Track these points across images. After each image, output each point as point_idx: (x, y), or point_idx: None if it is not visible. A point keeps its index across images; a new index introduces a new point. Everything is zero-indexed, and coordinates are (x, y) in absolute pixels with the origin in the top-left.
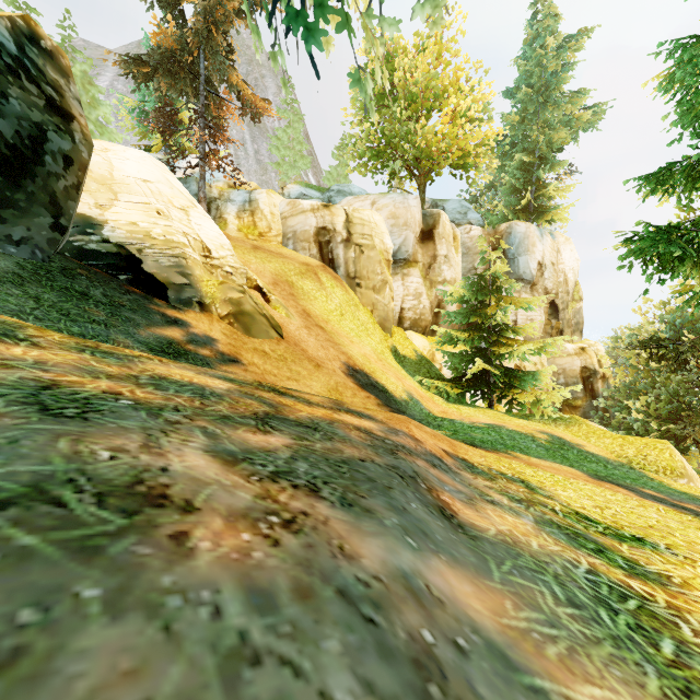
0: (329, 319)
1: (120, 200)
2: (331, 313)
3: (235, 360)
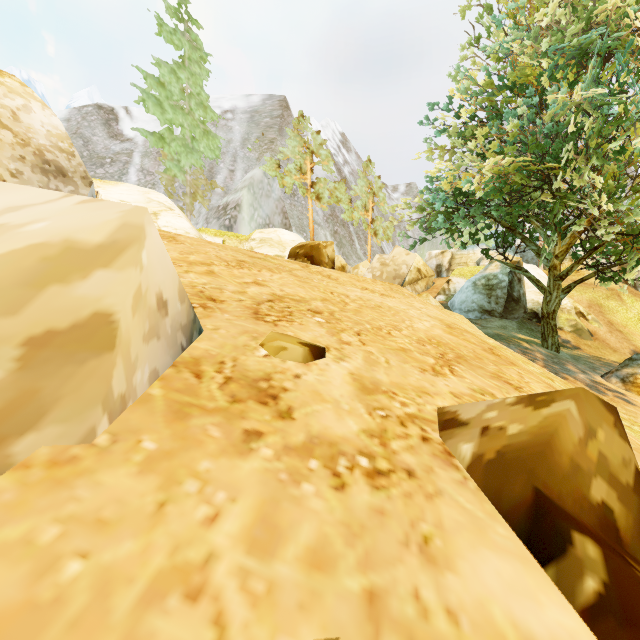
0: (627, 325)
1: (527, 292)
2: (630, 320)
3: (578, 348)
